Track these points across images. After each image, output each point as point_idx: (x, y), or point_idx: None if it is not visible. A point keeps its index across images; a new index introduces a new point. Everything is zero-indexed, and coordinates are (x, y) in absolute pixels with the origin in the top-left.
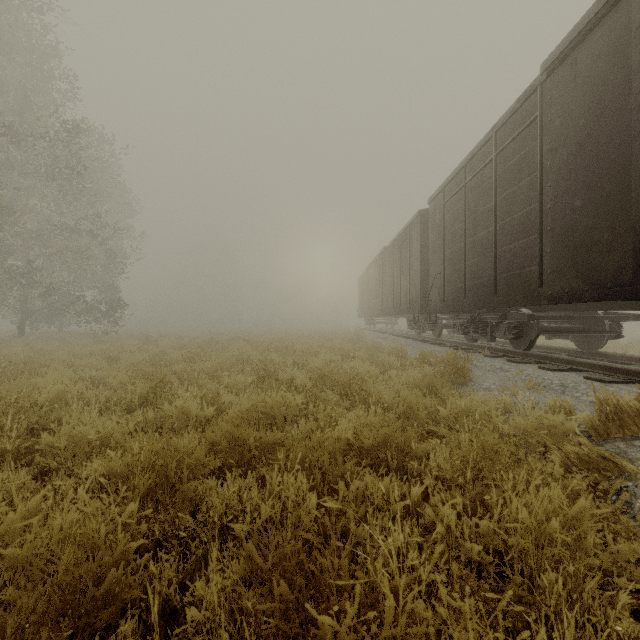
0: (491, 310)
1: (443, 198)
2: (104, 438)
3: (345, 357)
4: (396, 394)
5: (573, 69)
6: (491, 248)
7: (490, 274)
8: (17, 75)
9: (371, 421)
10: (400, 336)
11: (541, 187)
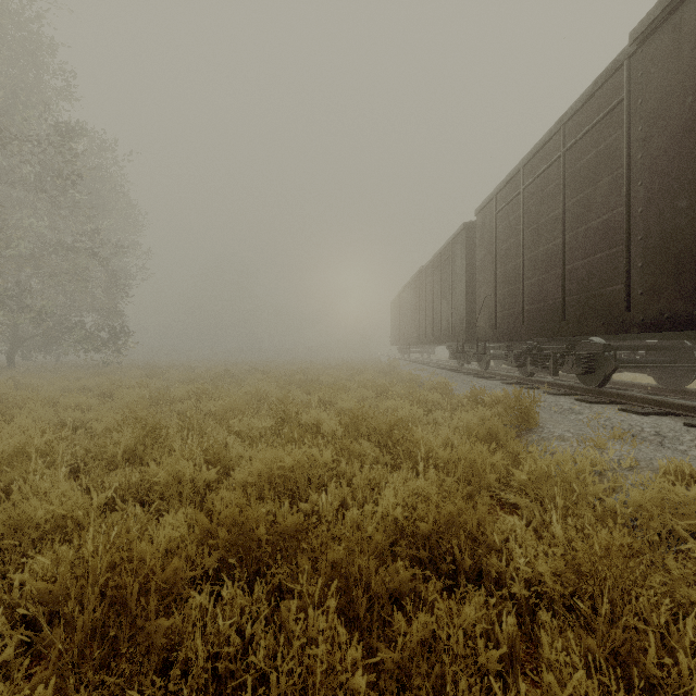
0: (553, 339)
1: (494, 207)
2: (60, 518)
3: (379, 393)
4: (446, 443)
5: (676, 33)
6: (558, 264)
7: (556, 296)
8: (4, 70)
9: (426, 491)
10: (439, 367)
11: (629, 186)
